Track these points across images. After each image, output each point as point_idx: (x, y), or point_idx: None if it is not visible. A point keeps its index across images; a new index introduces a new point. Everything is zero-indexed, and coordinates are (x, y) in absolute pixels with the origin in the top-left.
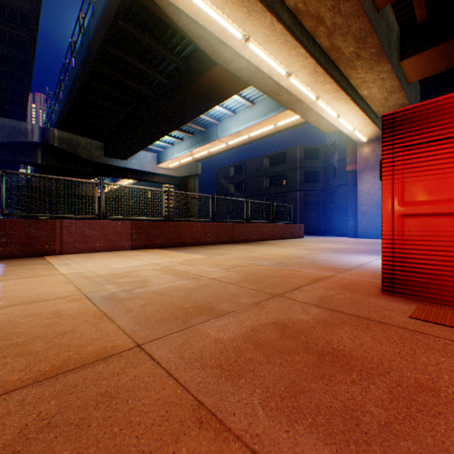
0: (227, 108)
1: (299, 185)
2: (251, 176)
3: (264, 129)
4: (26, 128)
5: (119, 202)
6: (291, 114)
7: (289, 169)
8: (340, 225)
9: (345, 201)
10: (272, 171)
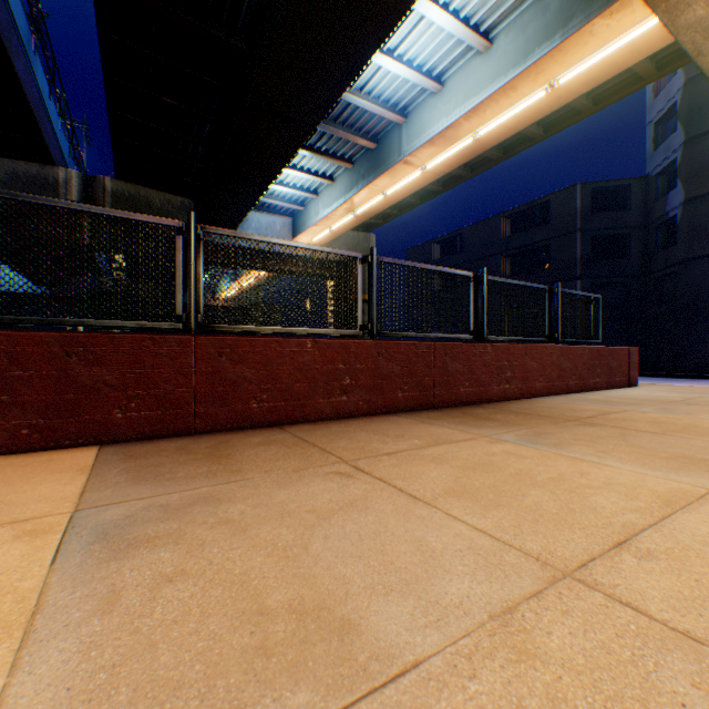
0: (421, 72)
1: (581, 266)
2: (473, 256)
3: (516, 108)
4: (56, 176)
5: (249, 315)
6: (605, 33)
7: (556, 236)
8: (692, 351)
9: (706, 294)
10: (517, 243)
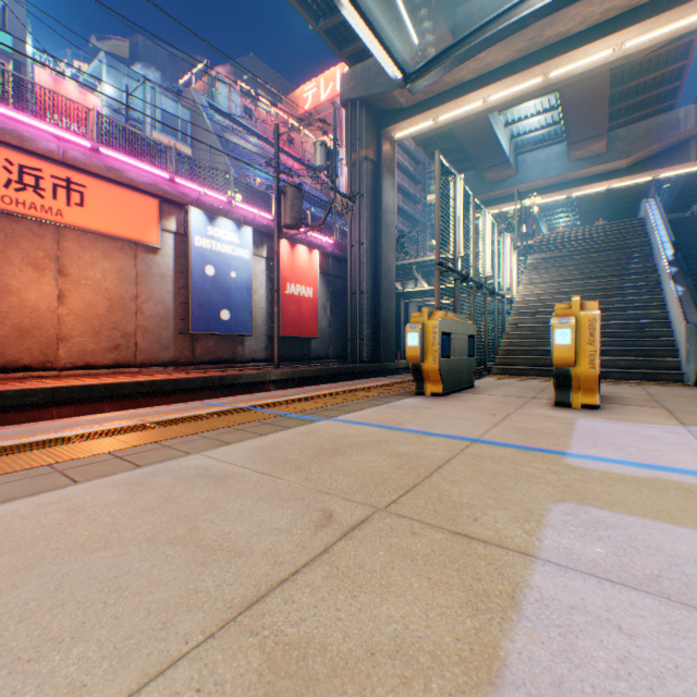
0: None
1: None
2: None
3: None
4: None
5: None
6: None
7: None
8: None
9: None
10: None
